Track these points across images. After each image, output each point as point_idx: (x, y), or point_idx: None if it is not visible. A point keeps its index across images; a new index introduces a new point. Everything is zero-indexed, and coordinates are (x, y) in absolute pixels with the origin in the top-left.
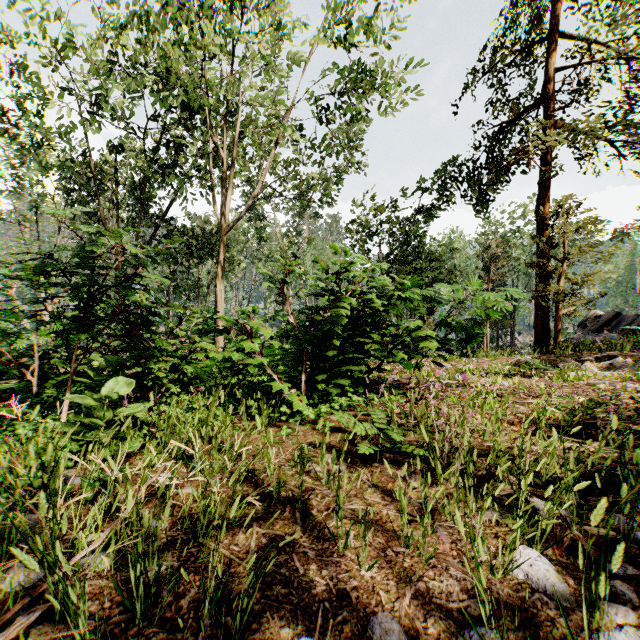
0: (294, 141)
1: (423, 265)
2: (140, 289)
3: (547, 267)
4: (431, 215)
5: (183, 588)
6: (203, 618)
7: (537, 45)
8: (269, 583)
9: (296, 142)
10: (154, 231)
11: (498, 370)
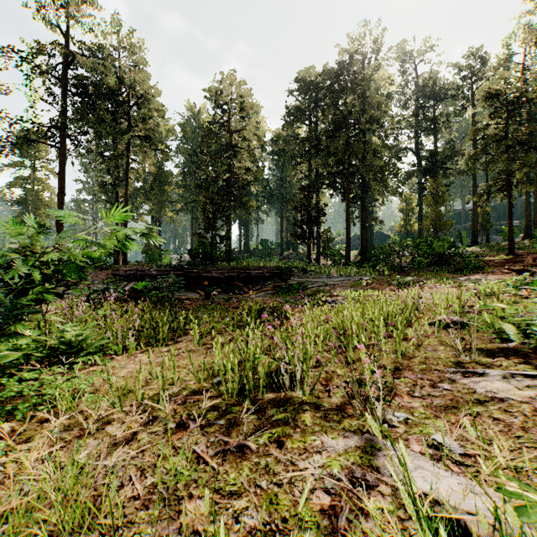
0: None
1: None
2: None
3: None
4: None
5: None
6: None
7: None
8: None
9: None
10: None
11: None
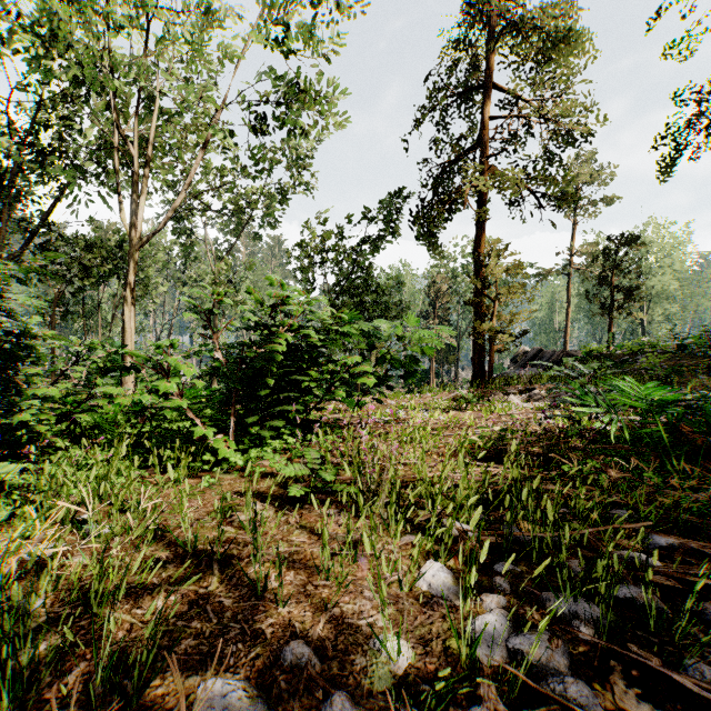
0: (227, 148)
1: (370, 298)
2: (9, 317)
3: (482, 305)
4: (378, 246)
5: (69, 664)
6: (94, 688)
7: (475, 90)
8: (177, 639)
9: (229, 149)
10: (31, 238)
11: (437, 405)
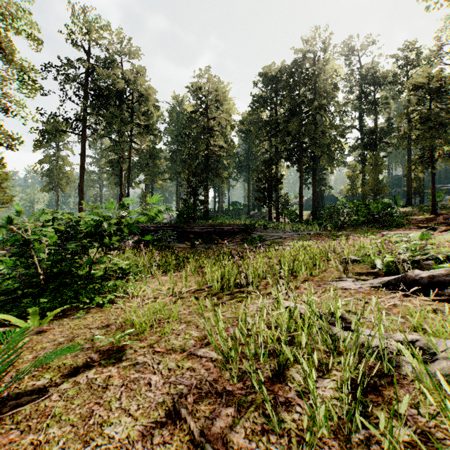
0: None
1: None
2: None
3: None
4: None
5: None
6: None
7: None
8: None
9: None
10: None
11: None
